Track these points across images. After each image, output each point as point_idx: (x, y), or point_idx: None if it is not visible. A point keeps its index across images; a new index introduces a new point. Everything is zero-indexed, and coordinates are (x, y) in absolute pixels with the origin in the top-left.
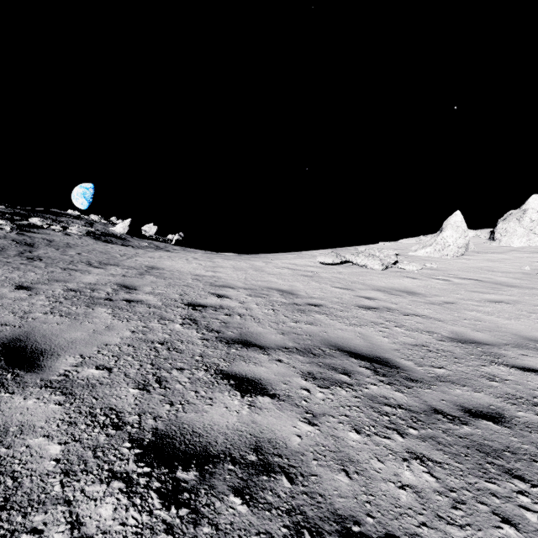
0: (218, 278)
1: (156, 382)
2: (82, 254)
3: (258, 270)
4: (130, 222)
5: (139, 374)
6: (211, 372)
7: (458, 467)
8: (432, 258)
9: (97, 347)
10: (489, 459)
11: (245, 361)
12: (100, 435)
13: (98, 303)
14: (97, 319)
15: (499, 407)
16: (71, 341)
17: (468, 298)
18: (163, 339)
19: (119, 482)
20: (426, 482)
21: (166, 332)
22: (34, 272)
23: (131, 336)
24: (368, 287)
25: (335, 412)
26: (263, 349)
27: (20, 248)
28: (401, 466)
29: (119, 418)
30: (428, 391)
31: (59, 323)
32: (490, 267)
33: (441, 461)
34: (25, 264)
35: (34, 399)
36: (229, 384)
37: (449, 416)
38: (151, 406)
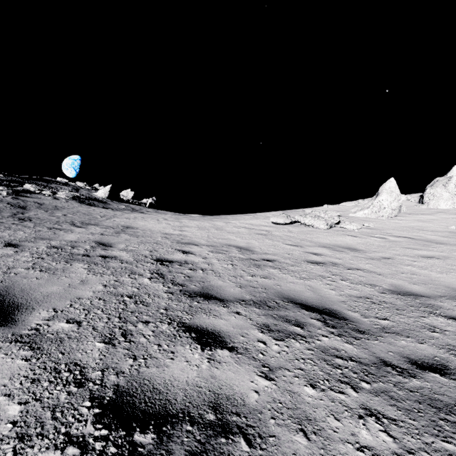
0: (185, 236)
1: (122, 336)
2: (68, 215)
3: (219, 229)
4: (110, 188)
5: (107, 327)
6: (174, 325)
7: (413, 425)
8: (369, 219)
9: (70, 301)
10: (442, 415)
11: (205, 314)
12: (61, 393)
13: (77, 258)
14: (74, 274)
15: (443, 358)
16: (46, 295)
17: (403, 253)
18: (132, 292)
19: (74, 448)
20: (384, 443)
21: (135, 286)
22: (23, 231)
23: (103, 290)
24: (315, 244)
25: (291, 365)
26: (223, 301)
27: (14, 210)
28: (357, 424)
29: (83, 374)
30: (375, 342)
31: (38, 277)
32: (420, 227)
33: (396, 418)
34: (16, 224)
35: (2, 355)
36: (191, 337)
37: (398, 368)
38: (115, 361)
